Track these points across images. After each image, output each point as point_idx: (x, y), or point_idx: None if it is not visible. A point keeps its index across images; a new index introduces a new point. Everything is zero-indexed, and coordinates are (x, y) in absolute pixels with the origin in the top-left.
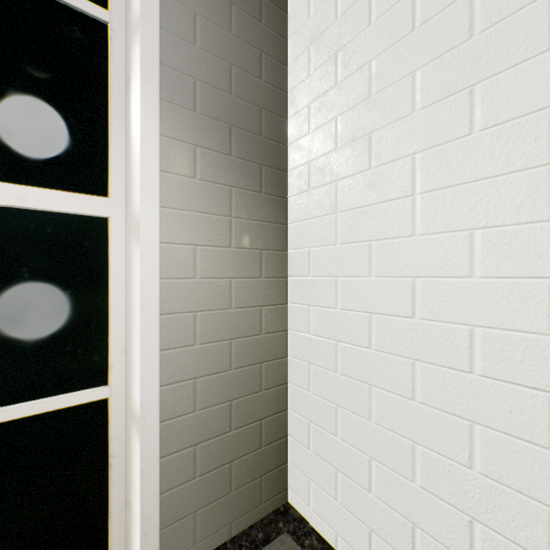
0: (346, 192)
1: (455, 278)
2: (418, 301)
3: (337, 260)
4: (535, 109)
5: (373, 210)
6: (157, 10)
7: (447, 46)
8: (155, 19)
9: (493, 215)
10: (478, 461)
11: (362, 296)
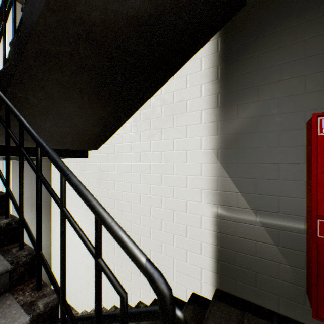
0: None
1: None
2: None
3: None
4: None
5: None
6: (11, 30)
7: None
8: (11, 32)
9: None
10: None
11: None
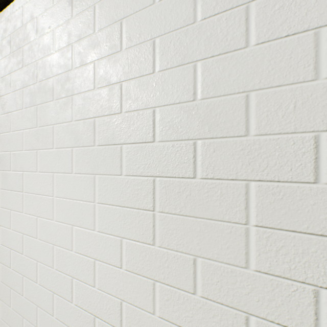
0: (3, 179)
1: (33, 238)
2: (24, 246)
3: (0, 216)
4: (50, 171)
5: (12, 193)
6: None
7: (32, 125)
8: None
9: (42, 212)
10: (39, 323)
11: (8, 239)
